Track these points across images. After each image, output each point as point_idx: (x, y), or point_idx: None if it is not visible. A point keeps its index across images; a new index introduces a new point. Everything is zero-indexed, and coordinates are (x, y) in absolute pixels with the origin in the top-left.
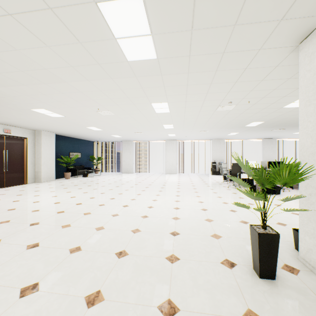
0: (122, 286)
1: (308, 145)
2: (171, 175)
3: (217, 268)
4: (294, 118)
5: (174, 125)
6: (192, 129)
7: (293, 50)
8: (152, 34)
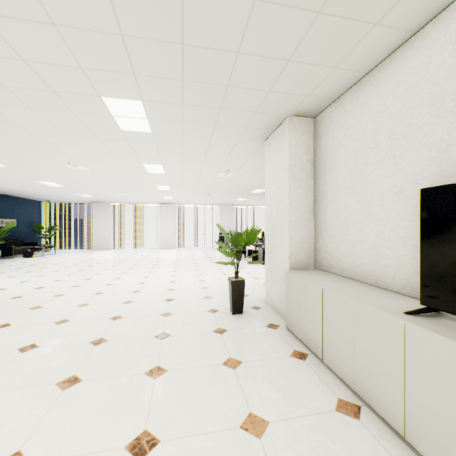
0: (123, 333)
1: (268, 217)
2: (167, 250)
3: (204, 314)
4: None
5: (171, 187)
6: (194, 192)
7: (262, 143)
8: (149, 119)
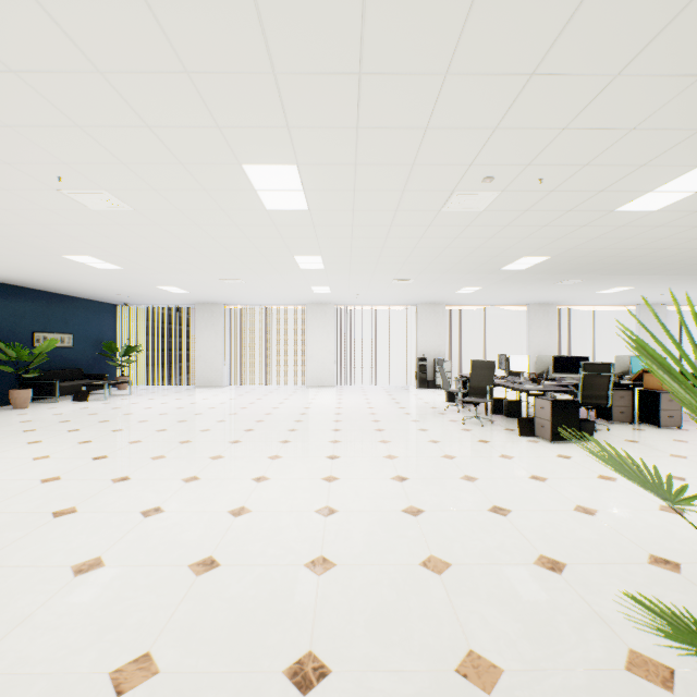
0: None
1: None
2: (320, 391)
3: None
4: (622, 248)
5: (325, 259)
6: (374, 272)
7: None
8: None
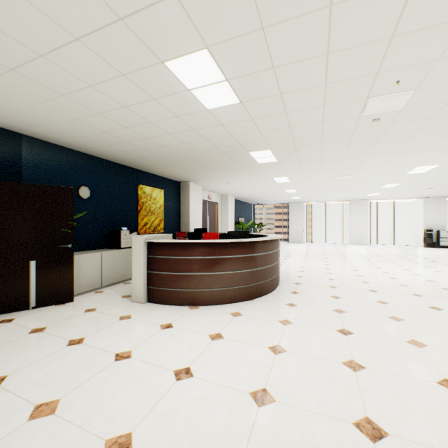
0: None
1: None
2: (362, 246)
3: None
4: None
5: (400, 184)
6: (419, 187)
7: None
8: None
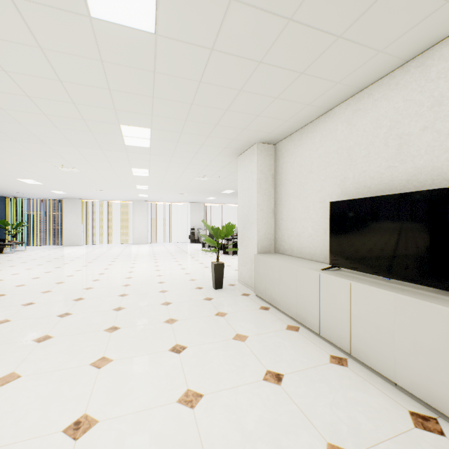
0: (134, 303)
1: (241, 215)
2: (141, 245)
3: (193, 290)
4: None
5: (150, 187)
6: (170, 191)
7: (236, 158)
8: (151, 139)
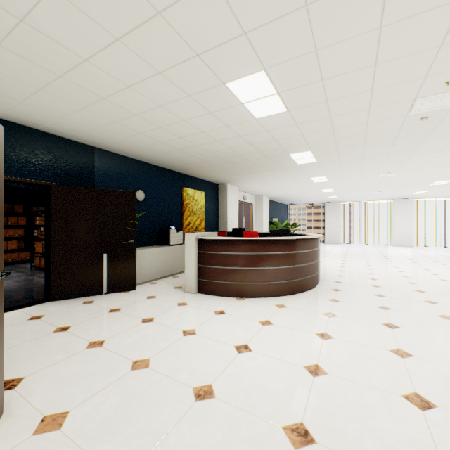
0: None
1: None
2: (407, 248)
3: None
4: None
5: None
6: None
7: None
8: None
